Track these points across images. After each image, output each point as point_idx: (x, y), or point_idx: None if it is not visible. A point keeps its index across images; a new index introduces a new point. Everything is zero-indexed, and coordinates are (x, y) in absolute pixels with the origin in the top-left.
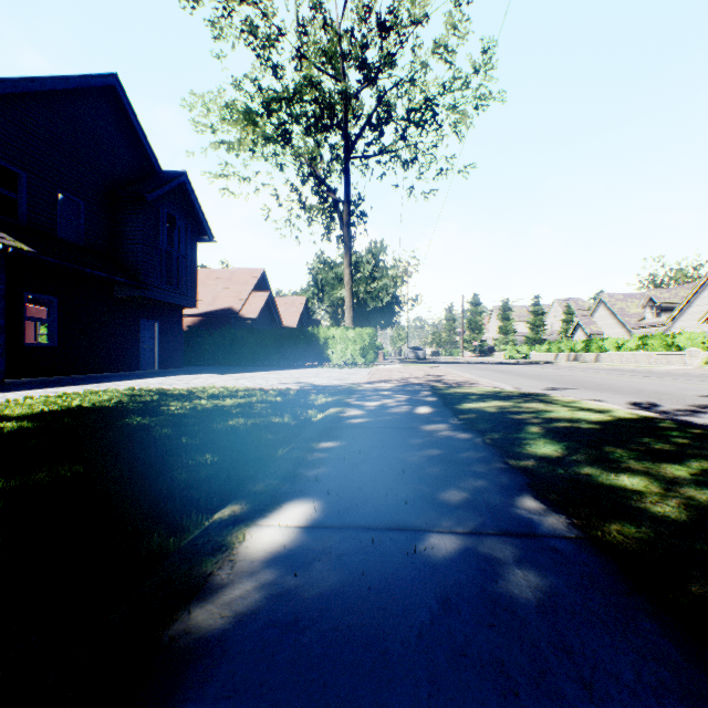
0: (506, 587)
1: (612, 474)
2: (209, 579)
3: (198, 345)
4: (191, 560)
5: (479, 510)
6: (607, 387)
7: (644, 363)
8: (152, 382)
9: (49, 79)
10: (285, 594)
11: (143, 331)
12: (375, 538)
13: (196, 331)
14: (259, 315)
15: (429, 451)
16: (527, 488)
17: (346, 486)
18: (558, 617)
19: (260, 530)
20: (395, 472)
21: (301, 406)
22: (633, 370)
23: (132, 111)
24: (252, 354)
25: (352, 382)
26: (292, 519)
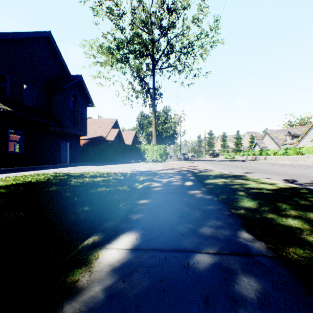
0: (239, 290)
1: (283, 217)
2: (76, 284)
3: (87, 152)
4: (68, 271)
5: (220, 239)
6: (272, 172)
7: (286, 160)
8: (65, 169)
9: (19, 33)
10: (117, 294)
11: (62, 146)
12: (167, 256)
13: (86, 146)
14: (114, 139)
15: (192, 205)
16: (242, 226)
17: (152, 224)
18: (271, 312)
19: (107, 251)
20: (176, 217)
21: (132, 181)
22: (281, 163)
23: (57, 48)
24: (111, 156)
25: (155, 169)
26: (124, 244)
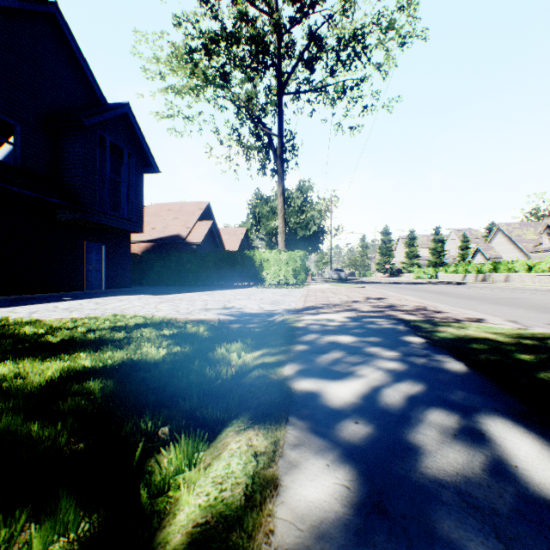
0: None
1: None
2: None
3: (147, 267)
4: None
5: None
6: None
7: None
8: (61, 306)
9: None
10: None
11: (89, 253)
12: None
13: (145, 254)
14: (203, 241)
15: None
16: None
17: None
18: None
19: None
20: None
21: (176, 396)
22: None
23: (74, 42)
24: (195, 275)
25: (286, 307)
26: None
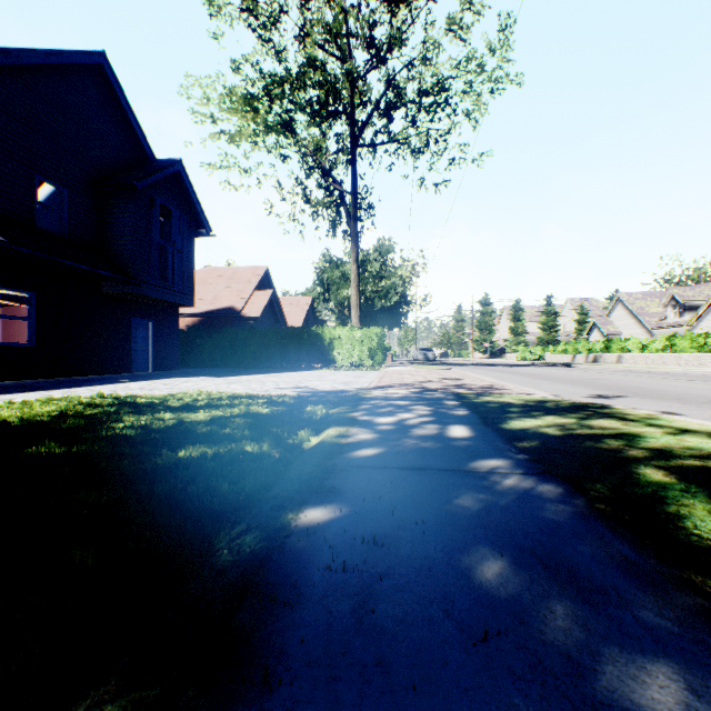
0: None
1: None
2: None
3: (197, 346)
4: None
5: None
6: (664, 394)
7: (672, 365)
8: (132, 386)
9: (24, 51)
10: None
11: (135, 330)
12: None
13: (195, 331)
14: (262, 315)
15: (510, 540)
16: None
17: None
18: None
19: None
20: (464, 635)
21: (291, 423)
22: (666, 372)
23: (122, 93)
24: (254, 355)
25: (359, 386)
26: None
